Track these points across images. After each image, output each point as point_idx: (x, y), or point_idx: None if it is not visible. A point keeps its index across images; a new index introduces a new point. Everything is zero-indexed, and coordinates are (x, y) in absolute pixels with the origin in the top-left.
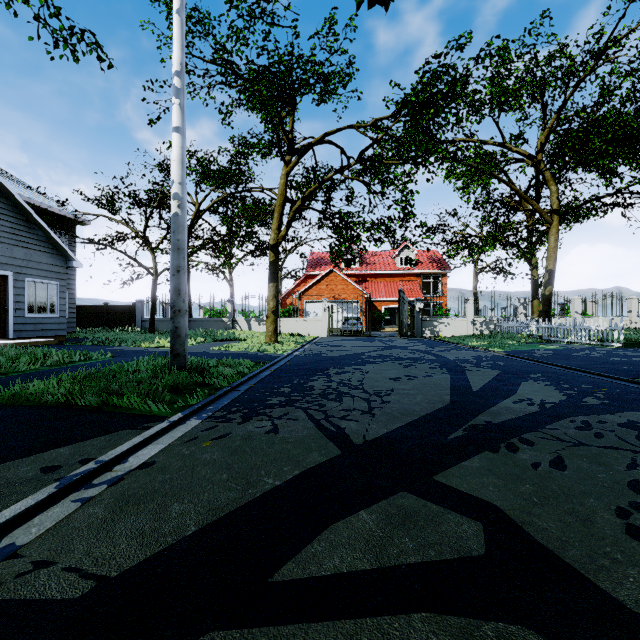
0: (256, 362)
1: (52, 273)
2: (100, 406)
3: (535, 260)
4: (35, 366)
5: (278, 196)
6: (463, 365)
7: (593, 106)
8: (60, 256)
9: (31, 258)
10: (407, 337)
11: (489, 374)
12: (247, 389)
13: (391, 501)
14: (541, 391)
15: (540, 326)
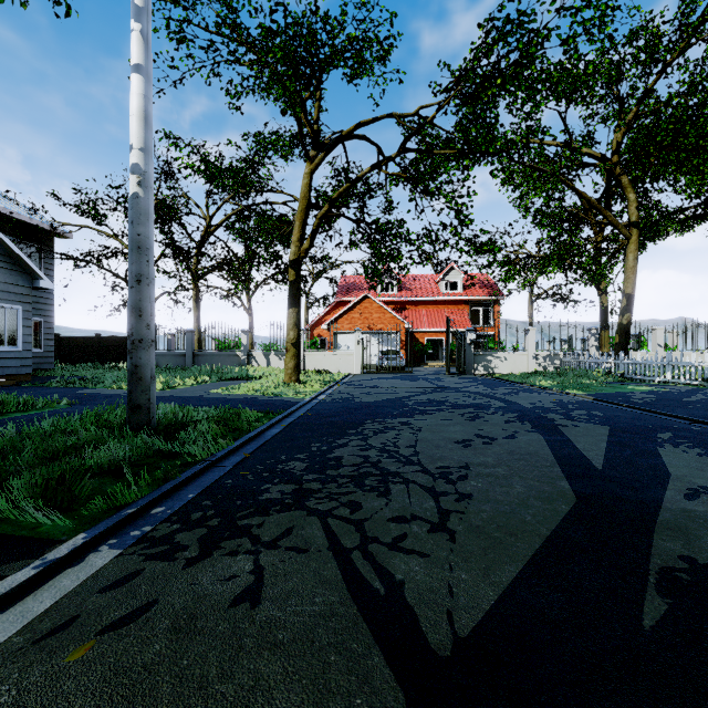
0: (264, 412)
1: (11, 294)
2: None
3: (604, 284)
4: None
5: (300, 200)
6: (549, 416)
7: (682, 96)
8: (23, 273)
9: None
10: (456, 375)
11: (597, 433)
12: (237, 463)
13: None
14: (706, 469)
15: (621, 362)
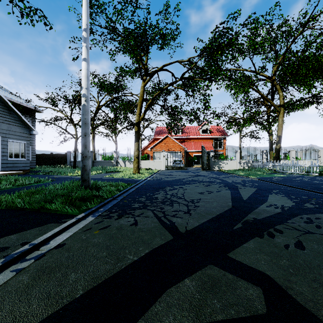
0: (127, 183)
1: (22, 137)
2: (40, 209)
3: (271, 131)
4: (9, 186)
5: (139, 97)
6: (236, 185)
7: (301, 51)
8: (26, 128)
9: (11, 129)
10: (206, 170)
11: (251, 190)
12: (122, 199)
13: (203, 271)
14: (280, 200)
15: (274, 164)
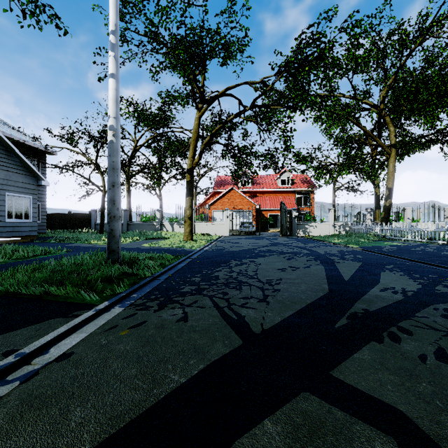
0: (175, 256)
1: (26, 189)
2: (42, 295)
3: (377, 181)
4: (4, 259)
5: (193, 133)
6: (332, 258)
7: (421, 69)
8: (32, 177)
9: (10, 178)
10: (286, 236)
11: (353, 265)
12: (166, 278)
13: (294, 405)
14: (399, 280)
15: (383, 228)
